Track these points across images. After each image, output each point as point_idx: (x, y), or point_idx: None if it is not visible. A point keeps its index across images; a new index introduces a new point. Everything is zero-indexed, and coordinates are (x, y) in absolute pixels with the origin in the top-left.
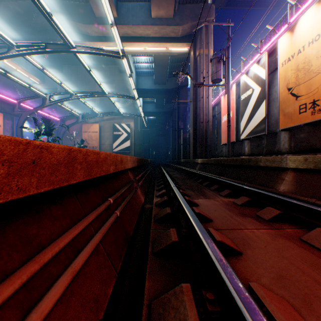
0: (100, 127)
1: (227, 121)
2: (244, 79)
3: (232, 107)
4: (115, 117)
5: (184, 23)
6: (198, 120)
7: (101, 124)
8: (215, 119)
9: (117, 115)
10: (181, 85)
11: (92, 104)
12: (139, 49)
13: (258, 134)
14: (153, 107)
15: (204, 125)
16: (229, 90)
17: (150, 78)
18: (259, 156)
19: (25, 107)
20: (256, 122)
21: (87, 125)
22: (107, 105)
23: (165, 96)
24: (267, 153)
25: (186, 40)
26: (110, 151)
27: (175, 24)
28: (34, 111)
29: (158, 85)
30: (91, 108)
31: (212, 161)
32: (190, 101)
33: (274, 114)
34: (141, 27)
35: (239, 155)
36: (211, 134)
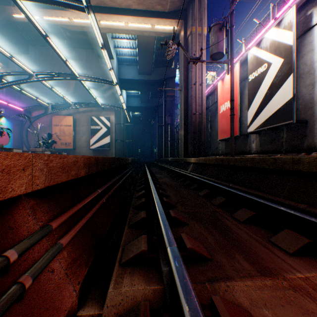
0: (75, 120)
1: (230, 109)
2: (254, 53)
3: (235, 92)
4: (93, 109)
5: None
6: (189, 111)
7: (75, 117)
8: (208, 111)
9: (94, 106)
10: (168, 76)
11: (65, 93)
12: (119, 25)
13: (279, 124)
14: (137, 102)
15: (197, 117)
16: (233, 68)
17: (134, 68)
18: (275, 155)
19: None
20: (274, 108)
21: (58, 117)
22: (83, 95)
23: (150, 88)
24: (289, 150)
25: (176, 16)
26: (87, 148)
27: None
28: None
29: (142, 75)
30: (61, 96)
31: (213, 161)
32: (180, 89)
33: (302, 95)
34: None
35: (242, 153)
36: (205, 128)
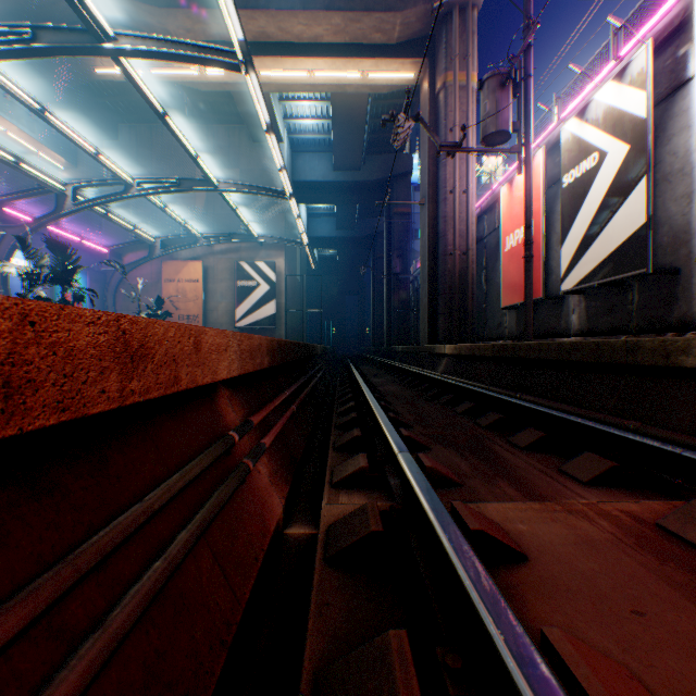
0: (206, 269)
1: (524, 245)
2: (573, 131)
3: (536, 210)
4: (241, 246)
5: (408, 6)
6: (441, 249)
7: (207, 263)
8: (482, 247)
9: (244, 241)
10: (396, 172)
11: (187, 216)
12: (296, 77)
13: (621, 275)
14: (331, 227)
15: (456, 259)
16: (530, 161)
17: (324, 157)
18: (616, 337)
19: (16, 218)
20: (612, 242)
21: (173, 265)
22: (222, 218)
23: (358, 198)
24: (644, 327)
25: (412, 51)
26: (229, 326)
27: (384, 9)
28: (36, 225)
29: (342, 172)
30: (182, 222)
31: (488, 351)
32: (420, 203)
33: (668, 217)
34: (300, 15)
35: (552, 335)
36: (473, 283)
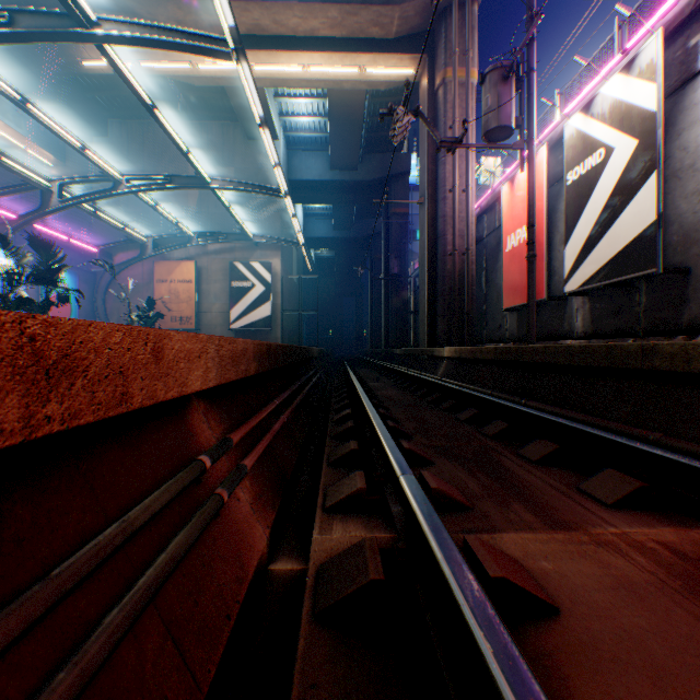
0: (199, 269)
1: (527, 244)
2: (577, 127)
3: (538, 208)
4: (236, 246)
5: None
6: (440, 249)
7: (200, 263)
8: (482, 248)
9: (239, 241)
10: (394, 171)
11: (180, 214)
12: (292, 72)
13: (629, 276)
14: (327, 227)
15: (456, 260)
16: (532, 158)
17: (321, 156)
18: (623, 340)
19: (0, 215)
20: (620, 241)
21: (166, 265)
22: (216, 217)
23: (356, 198)
24: (653, 330)
25: (411, 47)
26: (224, 327)
27: (382, 2)
28: (20, 223)
29: (339, 171)
30: (174, 220)
31: (490, 354)
32: (419, 202)
33: (678, 214)
34: (296, 7)
35: (554, 338)
36: (473, 285)
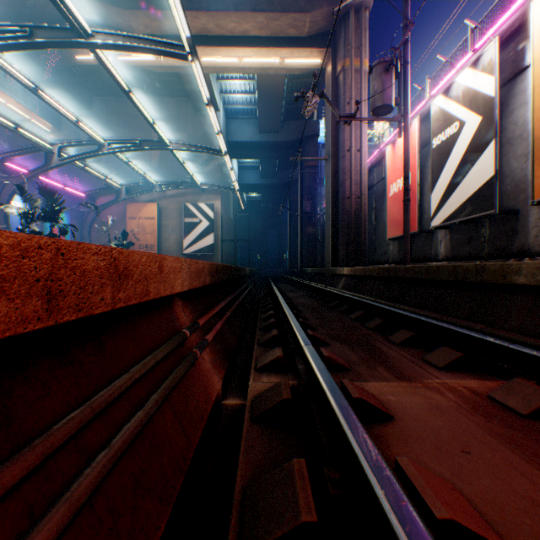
0: (160, 209)
1: (403, 191)
2: (440, 105)
3: (412, 165)
4: (187, 192)
5: (315, 8)
6: (341, 194)
7: (161, 204)
8: (372, 193)
9: (190, 188)
10: (306, 134)
11: (145, 168)
12: (230, 62)
13: (476, 215)
14: (256, 176)
15: (352, 202)
16: (407, 128)
17: (251, 123)
18: (473, 262)
19: (15, 170)
20: (469, 190)
21: (135, 206)
22: (173, 170)
23: (277, 154)
24: (493, 254)
25: (319, 43)
26: (178, 253)
27: (297, 10)
28: (30, 176)
29: (265, 134)
30: (142, 173)
31: (375, 272)
32: (325, 159)
33: (510, 171)
34: (233, 15)
35: (425, 260)
36: (365, 220)
